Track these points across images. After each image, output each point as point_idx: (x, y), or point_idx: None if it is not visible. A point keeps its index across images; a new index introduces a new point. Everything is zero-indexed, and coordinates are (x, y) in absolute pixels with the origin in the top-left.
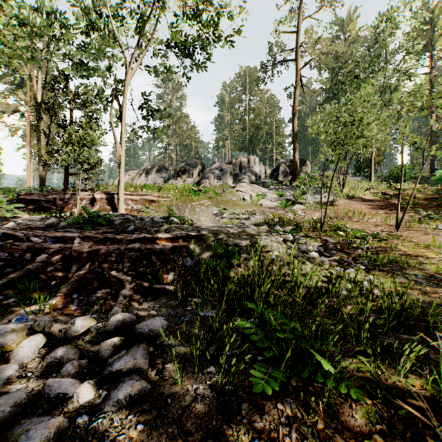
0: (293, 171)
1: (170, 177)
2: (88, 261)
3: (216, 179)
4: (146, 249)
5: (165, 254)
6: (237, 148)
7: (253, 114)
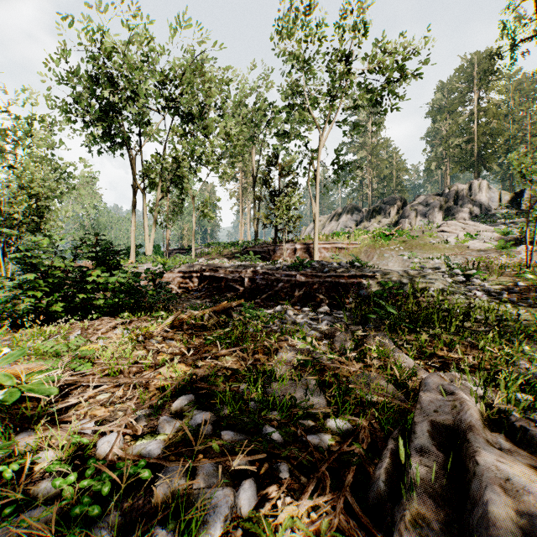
0: None
1: (362, 219)
2: (303, 287)
3: (419, 217)
4: (335, 282)
5: (347, 286)
6: (458, 168)
7: (486, 116)
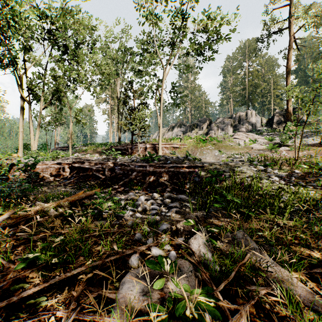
0: (286, 119)
1: (187, 131)
2: (152, 175)
3: (219, 130)
4: (176, 171)
5: (185, 174)
6: (238, 104)
7: (252, 76)
